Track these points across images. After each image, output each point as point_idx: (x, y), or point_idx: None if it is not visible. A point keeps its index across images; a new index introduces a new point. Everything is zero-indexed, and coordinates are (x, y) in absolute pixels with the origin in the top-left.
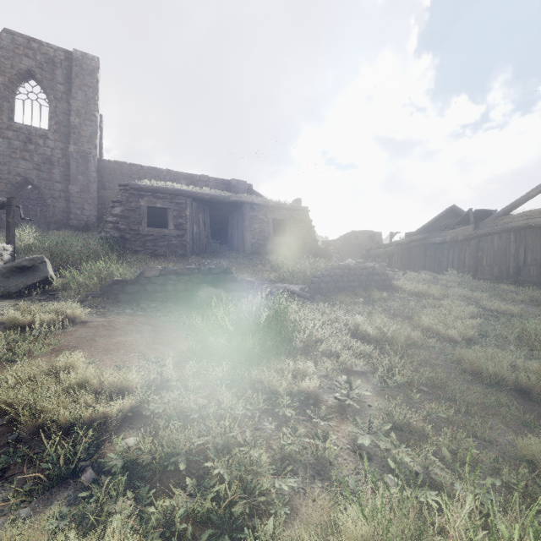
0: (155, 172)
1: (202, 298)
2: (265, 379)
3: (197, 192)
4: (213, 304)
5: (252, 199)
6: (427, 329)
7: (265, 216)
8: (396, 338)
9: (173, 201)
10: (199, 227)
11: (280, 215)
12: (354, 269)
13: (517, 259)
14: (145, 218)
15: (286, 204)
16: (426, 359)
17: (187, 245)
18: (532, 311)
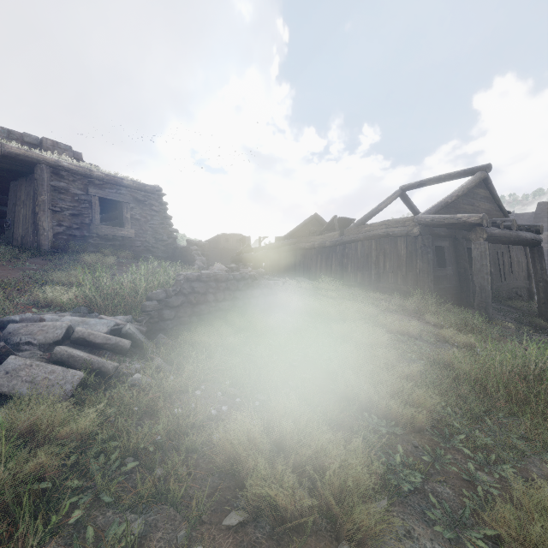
0: None
1: None
2: None
3: None
4: None
5: (57, 159)
6: (364, 403)
7: (84, 192)
8: (356, 519)
9: None
10: None
11: (113, 193)
12: (225, 280)
13: (378, 267)
14: None
15: (124, 179)
16: None
17: None
18: (422, 327)
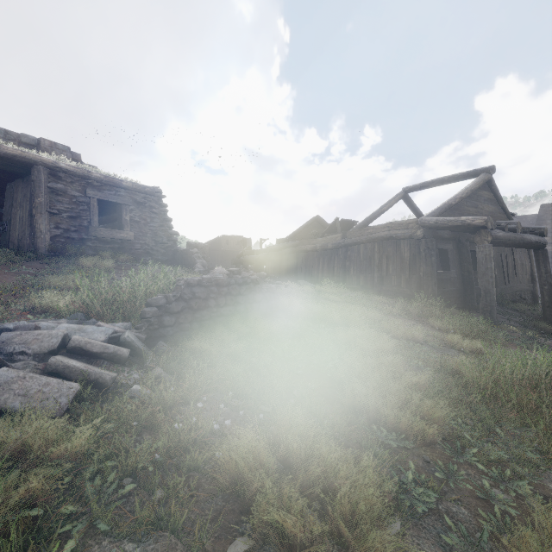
0: None
1: None
2: None
3: None
4: None
5: (54, 160)
6: (372, 415)
7: (82, 193)
8: (371, 548)
9: None
10: None
11: (112, 195)
12: (227, 285)
13: (381, 269)
14: None
15: (124, 181)
16: None
17: None
18: (427, 331)
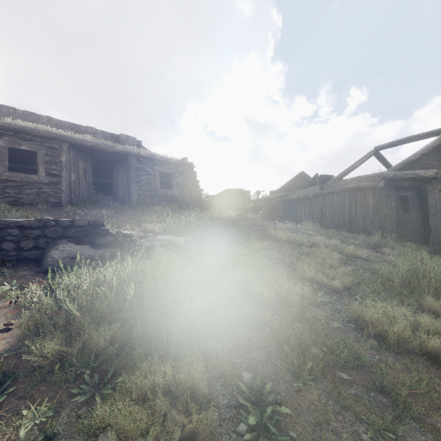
0: (32, 117)
1: (55, 259)
2: (117, 428)
3: (75, 138)
4: (50, 276)
5: (138, 151)
6: (310, 279)
7: (151, 169)
8: (291, 298)
9: (45, 145)
10: (79, 176)
11: (167, 168)
12: (237, 220)
13: (350, 213)
14: (5, 161)
15: (172, 159)
16: (326, 323)
17: (62, 194)
18: (373, 254)
